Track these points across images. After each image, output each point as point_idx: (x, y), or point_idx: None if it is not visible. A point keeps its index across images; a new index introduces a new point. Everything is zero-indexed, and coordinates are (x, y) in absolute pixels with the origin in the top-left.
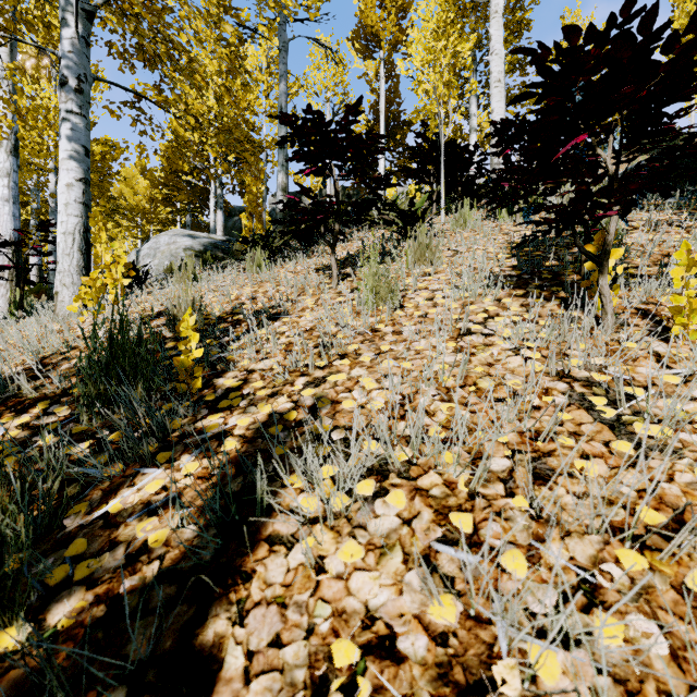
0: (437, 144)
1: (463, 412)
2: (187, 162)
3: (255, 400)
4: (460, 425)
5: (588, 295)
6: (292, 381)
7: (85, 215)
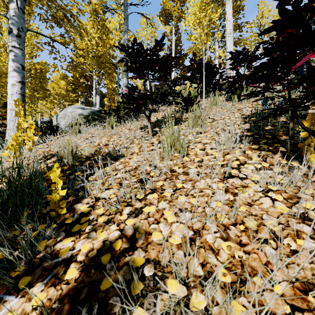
0: (200, 64)
1: (240, 252)
2: (78, 73)
3: (96, 226)
4: (257, 310)
5: (303, 153)
6: (121, 210)
7: (22, 100)
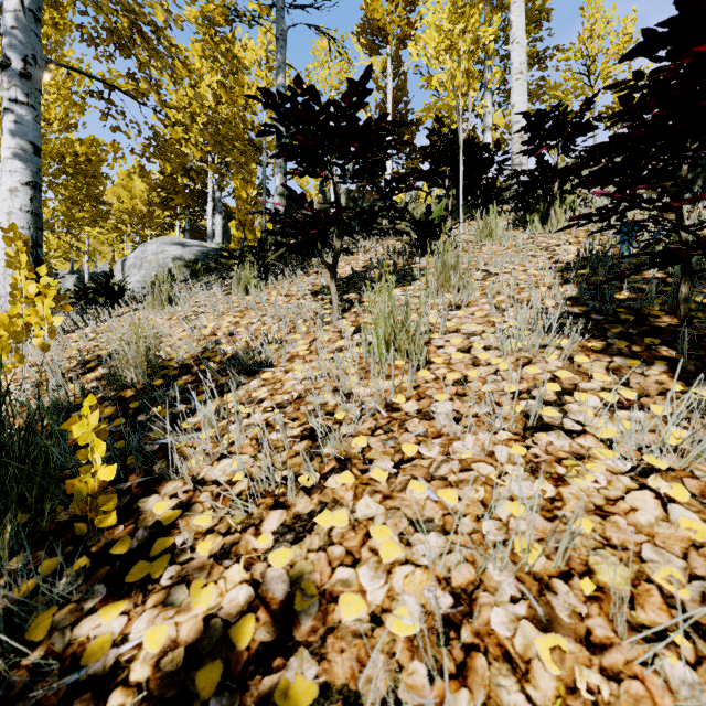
0: (453, 142)
1: (591, 675)
2: (169, 163)
3: (189, 569)
4: None
5: None
6: (258, 521)
7: (34, 226)
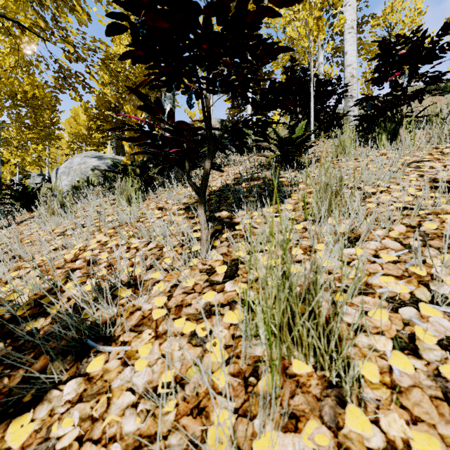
0: (303, 78)
1: None
2: (76, 93)
3: None
4: None
5: None
6: None
7: None
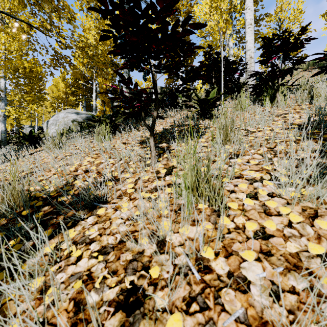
0: (217, 59)
1: None
2: (65, 69)
3: None
4: None
5: None
6: None
7: None
